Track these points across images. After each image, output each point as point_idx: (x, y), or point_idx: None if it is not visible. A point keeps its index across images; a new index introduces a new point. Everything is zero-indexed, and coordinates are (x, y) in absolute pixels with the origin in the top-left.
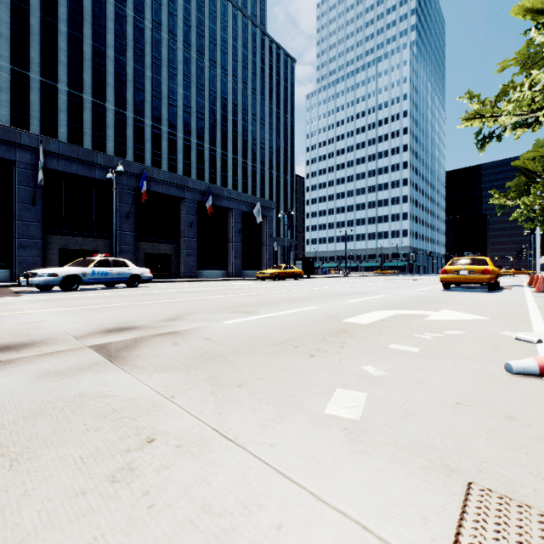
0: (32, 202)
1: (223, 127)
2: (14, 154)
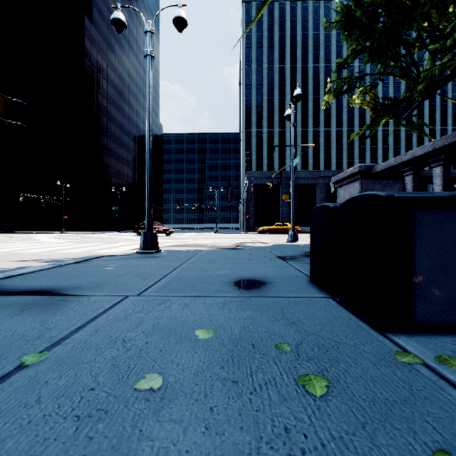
0: (323, 199)
1: (418, 108)
2: (318, 181)
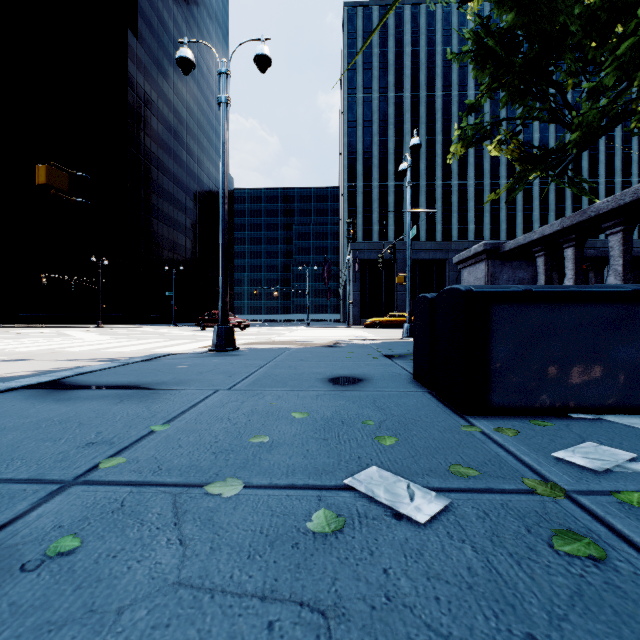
0: (456, 280)
1: (590, 152)
2: (448, 255)
